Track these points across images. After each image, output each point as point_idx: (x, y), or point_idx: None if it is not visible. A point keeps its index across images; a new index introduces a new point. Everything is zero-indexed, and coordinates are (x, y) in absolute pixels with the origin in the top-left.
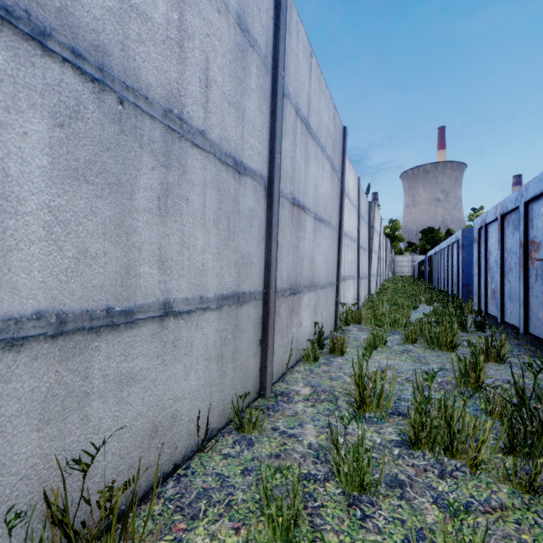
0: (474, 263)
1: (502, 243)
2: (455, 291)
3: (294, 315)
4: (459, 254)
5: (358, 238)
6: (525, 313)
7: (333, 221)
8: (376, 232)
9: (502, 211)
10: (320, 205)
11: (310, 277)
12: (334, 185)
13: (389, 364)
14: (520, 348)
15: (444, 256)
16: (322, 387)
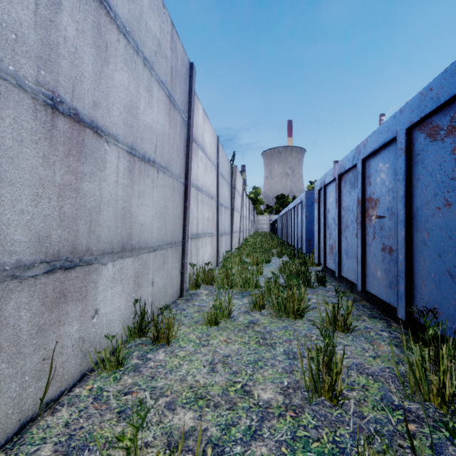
0: (315, 221)
1: (340, 201)
2: (299, 245)
3: (71, 303)
4: (303, 213)
5: (217, 196)
6: (363, 271)
7: (175, 168)
8: (238, 192)
9: (340, 171)
10: (143, 139)
11: (120, 238)
12: (175, 124)
13: (227, 354)
14: (358, 305)
15: (291, 215)
16: (87, 452)
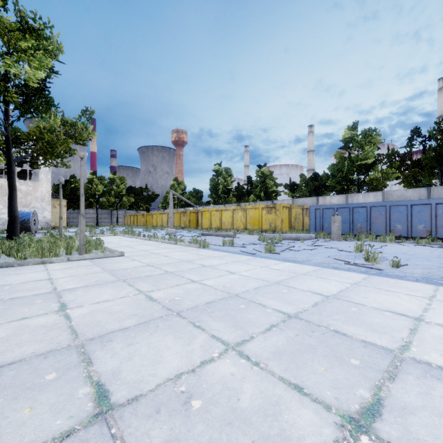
0: None
1: None
2: None
3: None
4: None
5: None
6: None
7: None
8: None
9: None
10: None
11: None
12: None
13: None
14: None
15: None
16: None
